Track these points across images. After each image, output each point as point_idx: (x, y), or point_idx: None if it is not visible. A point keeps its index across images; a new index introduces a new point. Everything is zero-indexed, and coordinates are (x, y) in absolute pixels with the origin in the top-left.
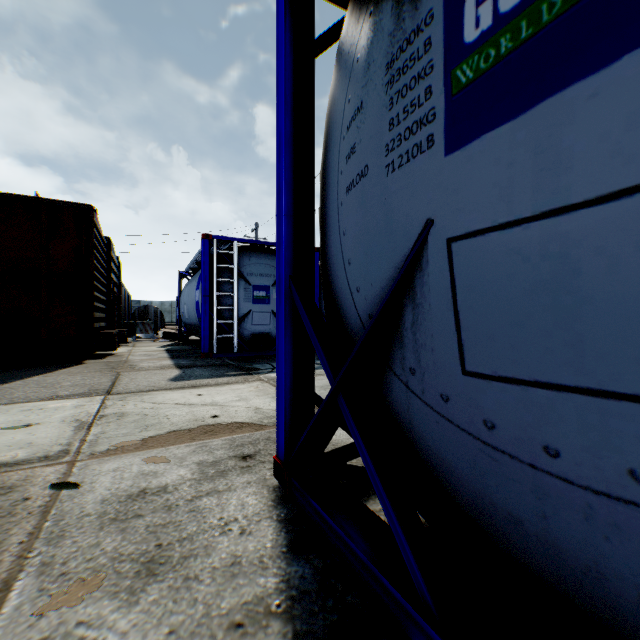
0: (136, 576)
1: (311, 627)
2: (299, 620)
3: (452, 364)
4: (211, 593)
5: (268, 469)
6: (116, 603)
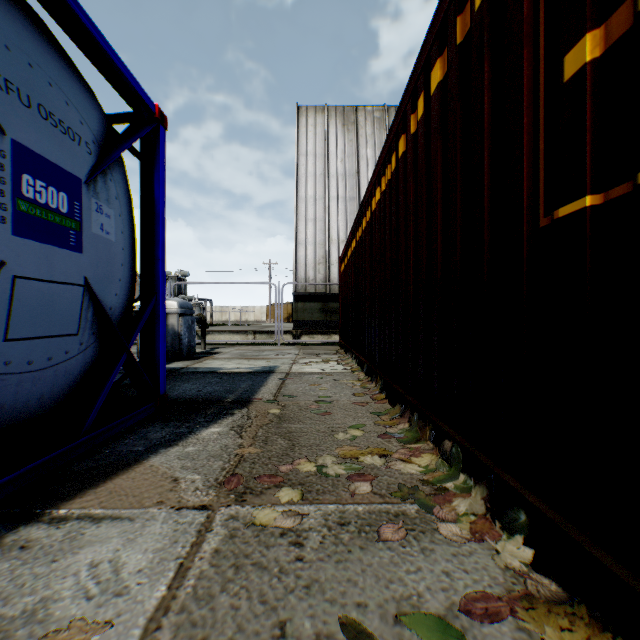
0: (10, 634)
1: (4, 528)
2: (0, 534)
3: (0, 337)
4: (0, 578)
5: None
6: (57, 604)
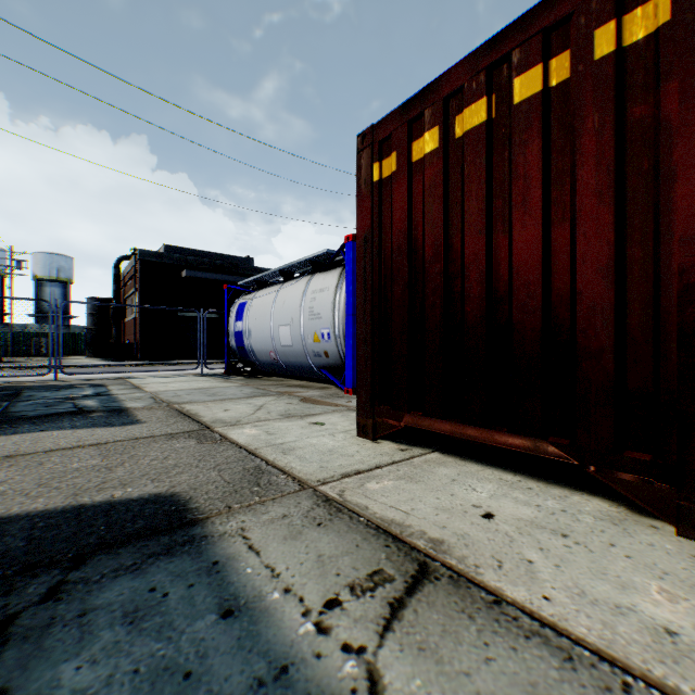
0: None
1: None
2: None
3: None
4: None
5: (349, 396)
6: None
